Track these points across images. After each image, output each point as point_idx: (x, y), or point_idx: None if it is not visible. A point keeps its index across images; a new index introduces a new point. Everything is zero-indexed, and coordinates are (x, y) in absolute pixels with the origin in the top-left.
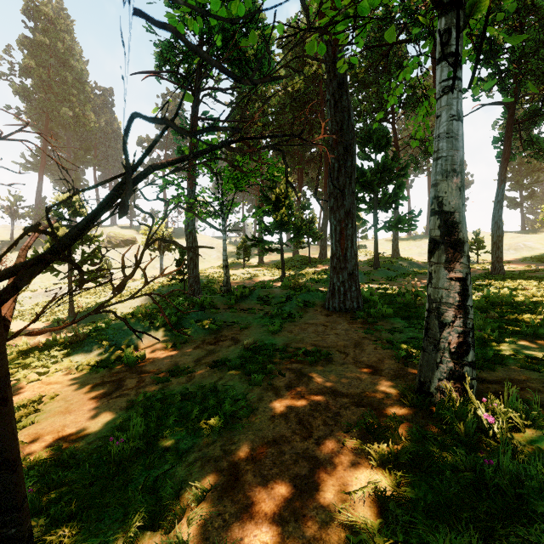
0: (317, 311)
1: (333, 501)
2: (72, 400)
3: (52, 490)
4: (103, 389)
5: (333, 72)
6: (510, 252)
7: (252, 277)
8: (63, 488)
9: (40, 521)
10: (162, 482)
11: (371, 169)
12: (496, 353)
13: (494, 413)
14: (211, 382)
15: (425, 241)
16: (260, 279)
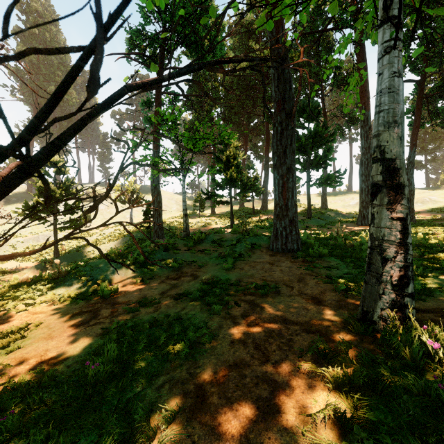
0: (263, 252)
1: (295, 423)
2: (54, 328)
3: (33, 410)
4: (81, 318)
5: (277, 50)
6: (418, 205)
7: (206, 225)
8: (43, 408)
9: (19, 442)
10: (134, 403)
11: (305, 136)
12: (424, 286)
13: (436, 339)
14: (175, 312)
15: (347, 196)
16: (213, 226)
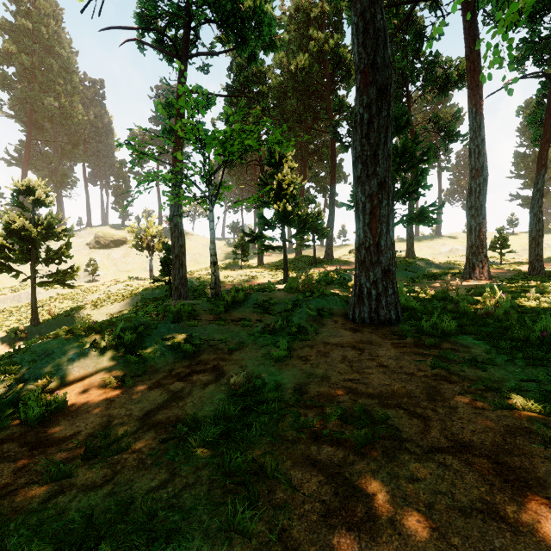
0: (338, 323)
1: None
2: None
3: None
4: None
5: None
6: None
7: (250, 279)
8: None
9: None
10: None
11: None
12: None
13: None
14: (148, 490)
15: (436, 241)
16: (259, 281)
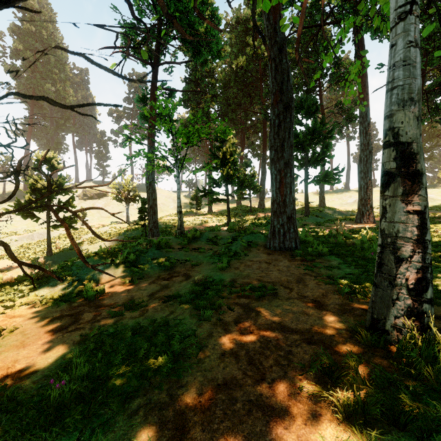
0: (259, 250)
1: None
2: (29, 334)
3: None
4: (60, 323)
5: (274, 39)
6: None
7: (202, 223)
8: None
9: None
10: (99, 436)
11: (303, 132)
12: (436, 288)
13: None
14: (162, 316)
15: (345, 194)
16: (209, 224)
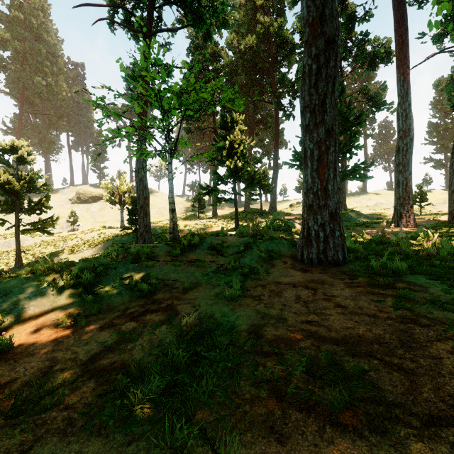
0: (287, 264)
1: None
2: None
3: None
4: None
5: None
6: (446, 206)
7: (205, 228)
8: None
9: None
10: None
11: None
12: None
13: None
14: None
15: (363, 197)
16: (214, 229)
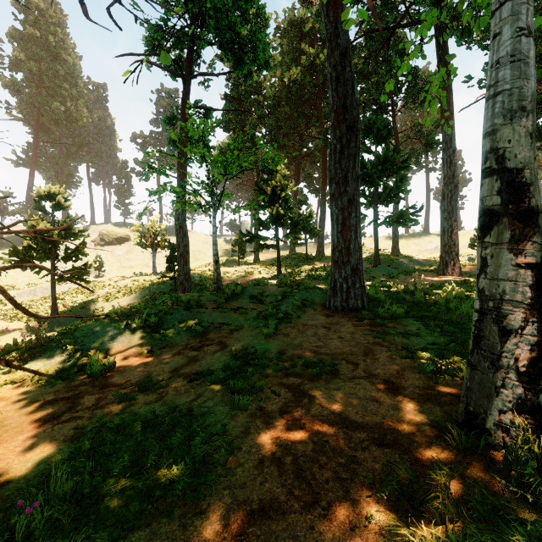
0: (316, 311)
1: None
2: (9, 425)
3: None
4: (52, 409)
5: (335, 41)
6: None
7: (246, 275)
8: None
9: None
10: None
11: (371, 162)
12: None
13: None
14: (186, 402)
15: (424, 239)
16: (255, 276)
